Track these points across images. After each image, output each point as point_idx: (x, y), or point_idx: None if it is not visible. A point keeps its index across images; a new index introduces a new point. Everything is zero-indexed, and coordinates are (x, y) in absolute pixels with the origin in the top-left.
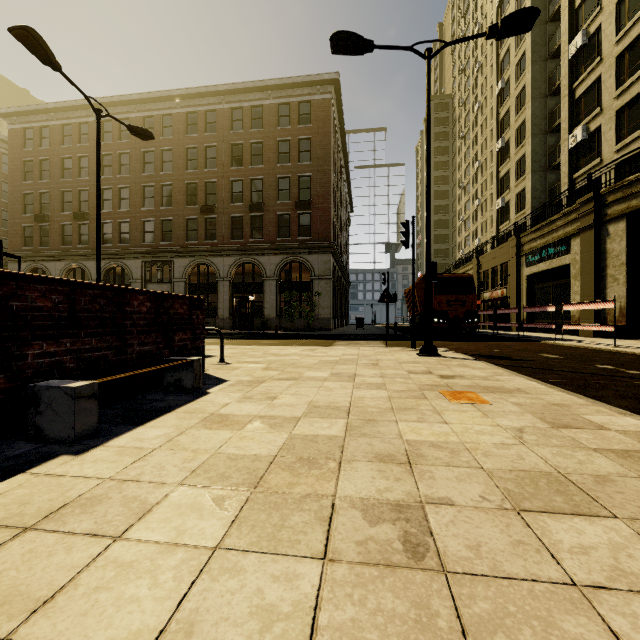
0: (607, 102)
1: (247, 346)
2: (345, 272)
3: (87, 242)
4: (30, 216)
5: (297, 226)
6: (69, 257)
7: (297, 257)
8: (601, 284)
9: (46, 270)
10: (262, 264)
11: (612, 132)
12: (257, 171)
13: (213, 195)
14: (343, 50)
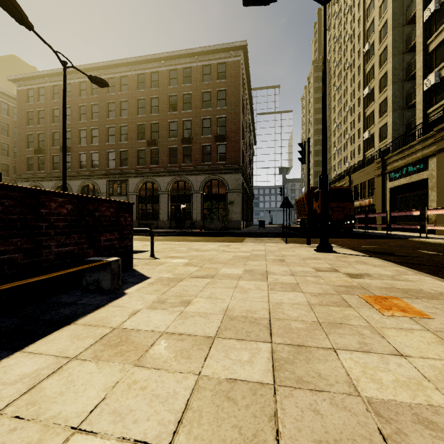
0: None
1: (177, 242)
2: (251, 187)
3: (69, 167)
4: (31, 150)
5: (216, 154)
6: (57, 178)
7: (216, 176)
8: None
9: (42, 187)
10: (191, 181)
11: None
12: (187, 114)
13: (156, 132)
14: (252, 1)
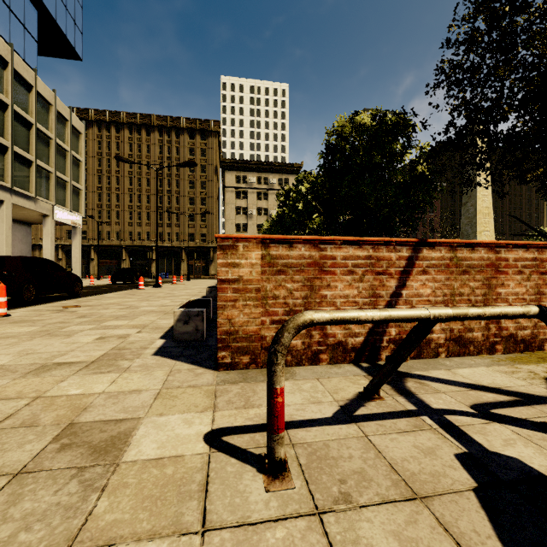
0: None
1: None
2: None
3: None
4: None
5: None
6: None
7: None
8: None
9: None
10: None
11: None
12: None
13: None
14: None
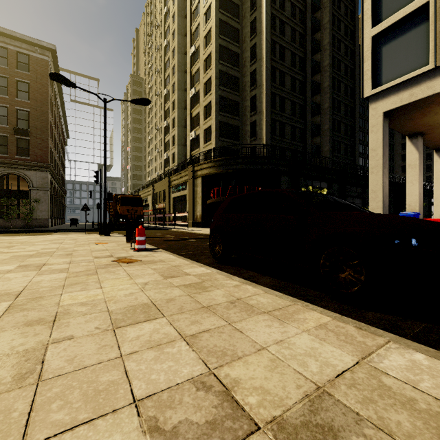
0: (201, 125)
1: None
2: (61, 184)
3: None
4: None
5: (15, 147)
6: None
7: (15, 171)
8: (195, 204)
9: None
10: None
11: (203, 139)
12: None
13: None
14: (58, 81)
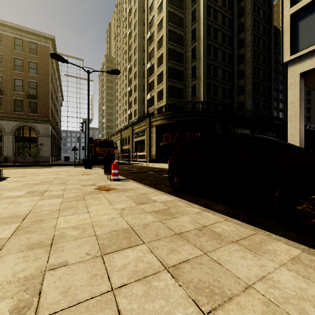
0: (155, 88)
1: (3, 169)
2: (58, 132)
3: None
4: None
5: (28, 107)
6: None
7: (28, 124)
8: (151, 146)
9: None
10: (2, 125)
11: (156, 98)
12: None
13: None
14: (56, 59)
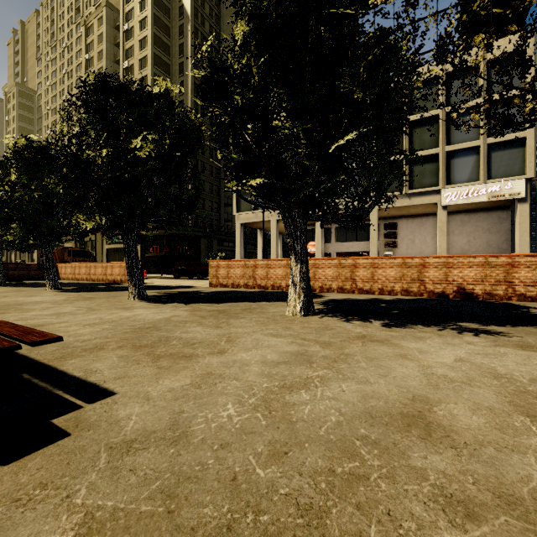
0: None
1: None
2: None
3: None
4: None
5: None
6: None
7: None
8: None
9: None
10: None
11: None
12: None
13: None
14: None
